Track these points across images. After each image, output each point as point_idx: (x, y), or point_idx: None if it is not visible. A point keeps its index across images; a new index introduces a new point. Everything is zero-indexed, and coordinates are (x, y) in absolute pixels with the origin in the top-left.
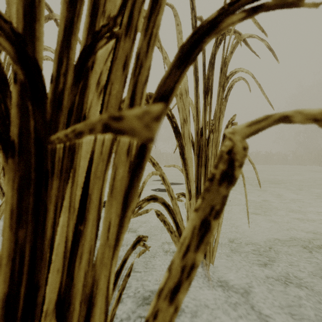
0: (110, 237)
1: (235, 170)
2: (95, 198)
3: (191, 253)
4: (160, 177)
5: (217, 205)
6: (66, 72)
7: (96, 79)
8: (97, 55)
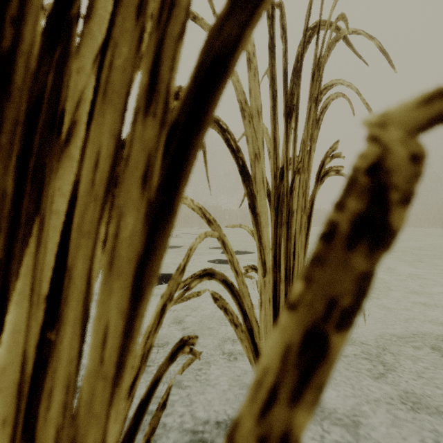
0: (107, 360)
1: (390, 210)
2: (80, 278)
3: (281, 408)
4: (219, 241)
5: (345, 296)
6: (20, 20)
7: (94, 51)
8: (96, 6)
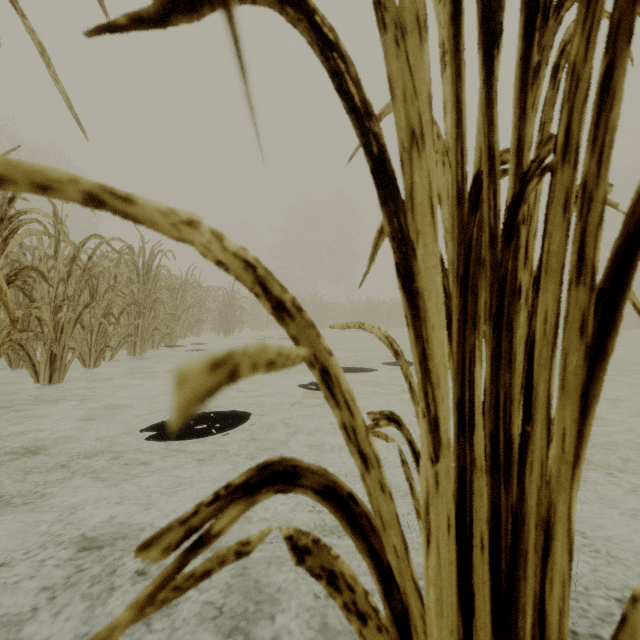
0: None
1: None
2: None
3: None
4: (313, 372)
5: None
6: None
7: None
8: None
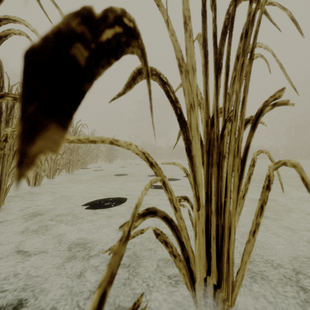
0: None
1: None
2: None
3: None
4: (160, 182)
5: None
6: None
7: None
8: None
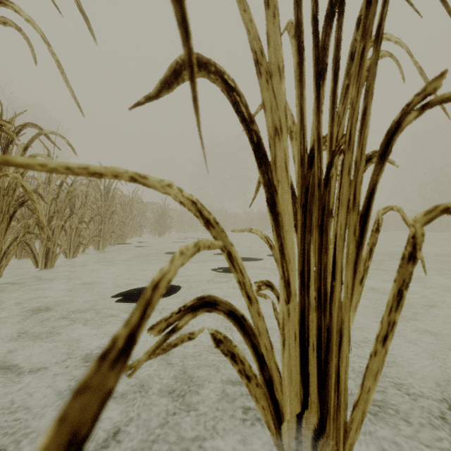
0: None
1: None
2: None
3: None
4: (224, 254)
5: None
6: None
7: None
8: None
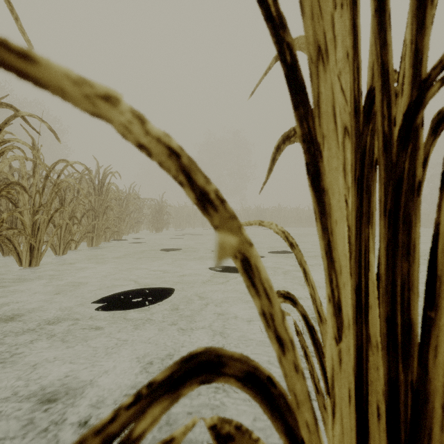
0: None
1: None
2: None
3: None
4: (235, 262)
5: None
6: None
7: None
8: None
